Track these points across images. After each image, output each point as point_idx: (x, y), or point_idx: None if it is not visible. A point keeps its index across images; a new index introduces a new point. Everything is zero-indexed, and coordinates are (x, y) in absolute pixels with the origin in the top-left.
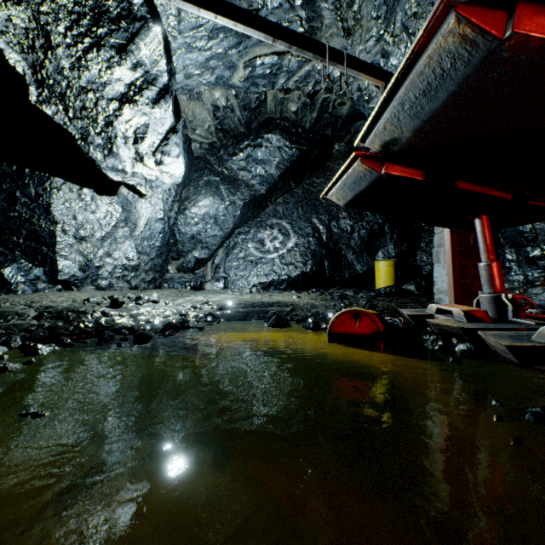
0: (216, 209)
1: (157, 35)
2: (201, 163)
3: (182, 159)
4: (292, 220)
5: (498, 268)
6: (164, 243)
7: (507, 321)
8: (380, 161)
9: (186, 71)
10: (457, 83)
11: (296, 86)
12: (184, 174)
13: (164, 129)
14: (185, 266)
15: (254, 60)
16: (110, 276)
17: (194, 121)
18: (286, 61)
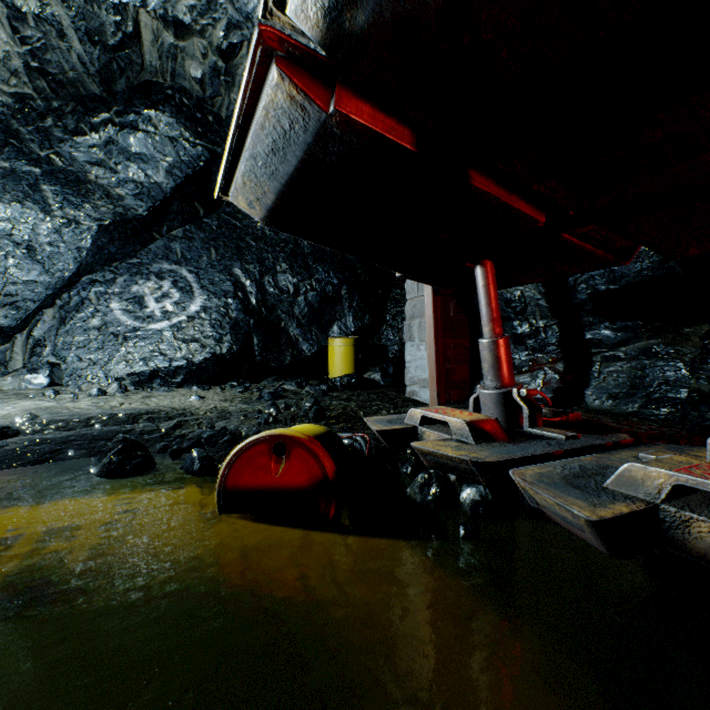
0: (32, 228)
1: None
2: None
3: None
4: (199, 267)
5: (507, 348)
6: None
7: (524, 434)
8: (325, 82)
9: None
10: None
11: (194, 19)
12: None
13: None
14: None
15: None
16: None
17: None
18: None
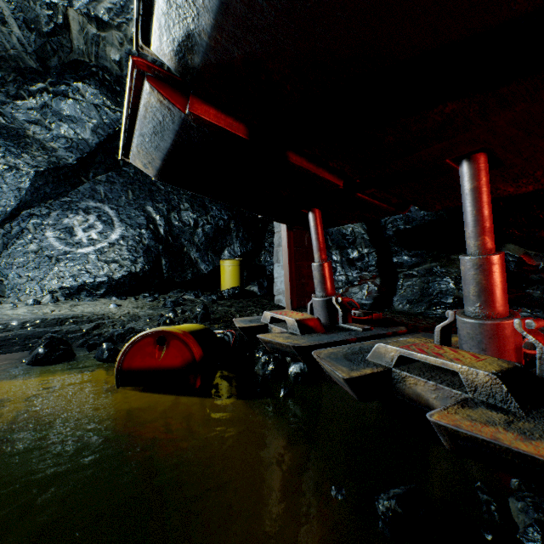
0: None
1: None
2: None
3: None
4: (119, 205)
5: (330, 269)
6: None
7: (338, 328)
8: (183, 93)
9: None
10: None
11: (111, 18)
12: None
13: None
14: None
15: None
16: None
17: None
18: None
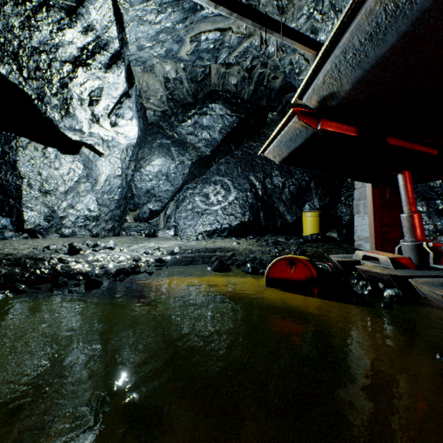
0: (168, 167)
1: (107, 0)
2: (155, 128)
3: (135, 122)
4: (233, 177)
5: (419, 219)
6: (122, 197)
7: (429, 267)
8: (316, 118)
9: (139, 43)
10: (411, 20)
11: (236, 61)
12: (139, 137)
13: (118, 93)
14: (141, 217)
15: (199, 35)
16: (73, 225)
17: (148, 91)
18: (227, 37)
